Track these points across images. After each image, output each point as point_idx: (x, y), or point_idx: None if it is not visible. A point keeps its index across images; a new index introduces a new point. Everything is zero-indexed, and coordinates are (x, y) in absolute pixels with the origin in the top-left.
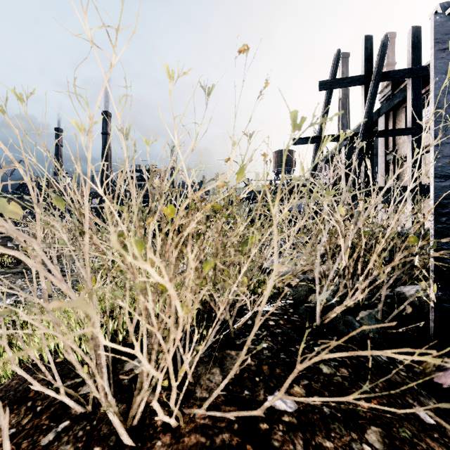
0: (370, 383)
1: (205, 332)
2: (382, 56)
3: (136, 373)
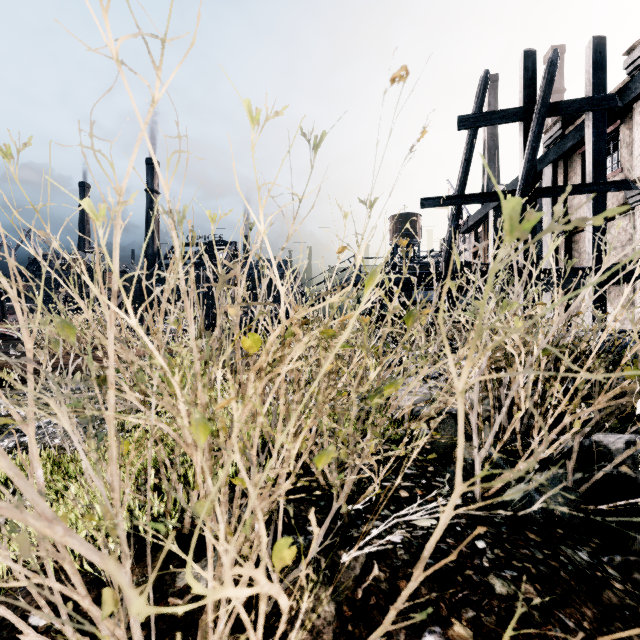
0: (573, 612)
1: (323, 595)
2: (549, 80)
3: (194, 594)
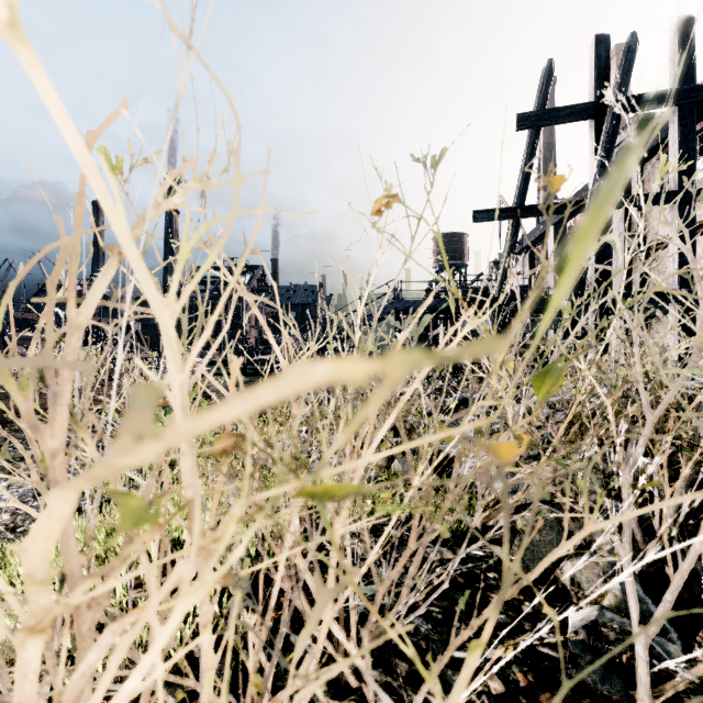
0: None
1: None
2: (626, 69)
3: None
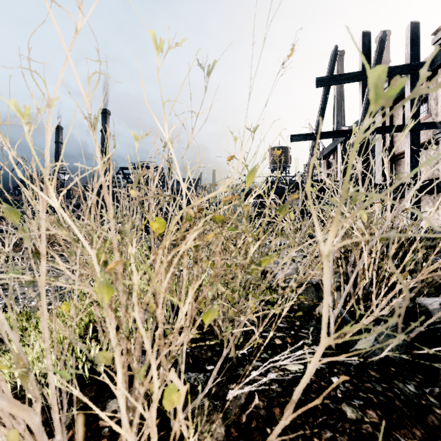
0: (406, 432)
1: (206, 433)
2: (380, 52)
3: (119, 418)
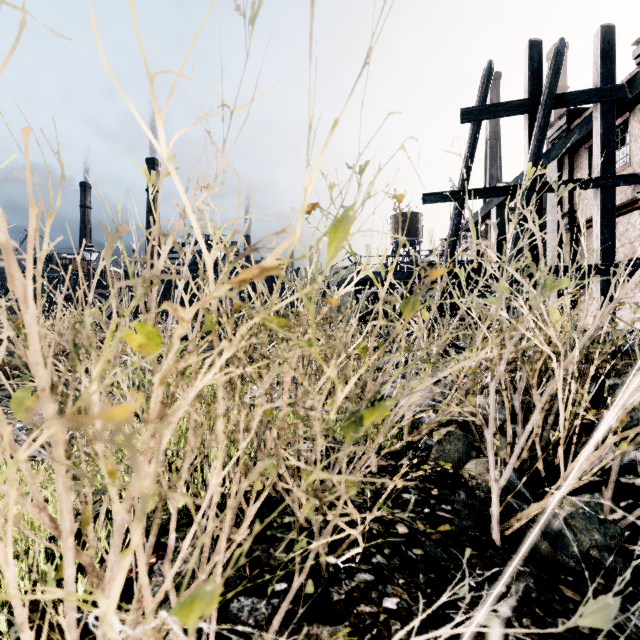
0: None
1: None
2: (555, 70)
3: None
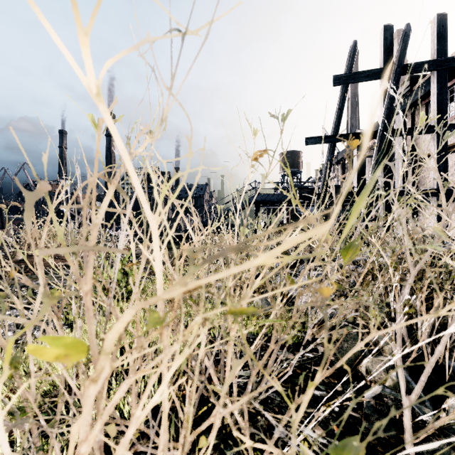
0: None
1: None
2: (403, 47)
3: None
